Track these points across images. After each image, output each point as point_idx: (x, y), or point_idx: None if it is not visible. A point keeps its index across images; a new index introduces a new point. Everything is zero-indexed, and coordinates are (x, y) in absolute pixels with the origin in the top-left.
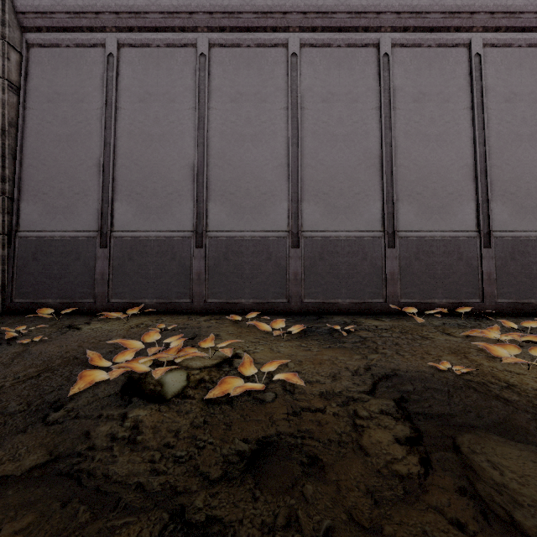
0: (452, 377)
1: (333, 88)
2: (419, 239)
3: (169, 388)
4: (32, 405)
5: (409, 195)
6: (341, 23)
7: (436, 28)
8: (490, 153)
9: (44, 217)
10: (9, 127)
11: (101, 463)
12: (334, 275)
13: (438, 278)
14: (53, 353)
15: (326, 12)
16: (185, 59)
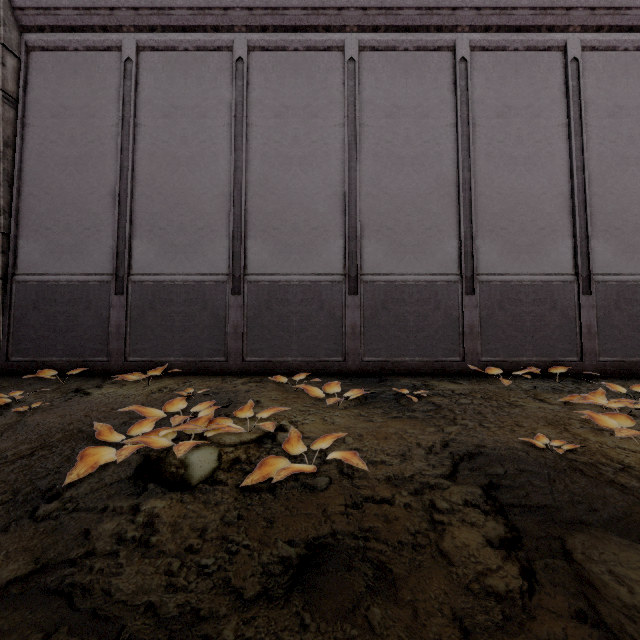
0: (552, 457)
1: (399, 100)
2: (504, 284)
3: (196, 471)
4: (19, 494)
5: (492, 230)
6: (408, 21)
7: (525, 28)
8: (590, 180)
9: (48, 258)
10: (5, 148)
11: (102, 575)
12: (400, 328)
13: (527, 331)
14: (53, 425)
15: (391, 7)
16: (219, 65)
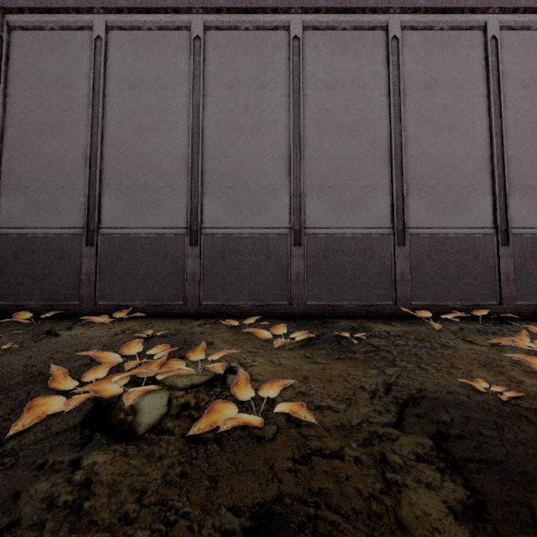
0: (494, 402)
1: (338, 74)
2: (432, 236)
3: (144, 419)
4: None
5: (421, 188)
6: (346, 3)
7: (449, 10)
8: (507, 144)
9: (26, 213)
10: None
11: None
12: (339, 275)
13: (452, 278)
14: (16, 367)
15: None
16: (179, 42)
